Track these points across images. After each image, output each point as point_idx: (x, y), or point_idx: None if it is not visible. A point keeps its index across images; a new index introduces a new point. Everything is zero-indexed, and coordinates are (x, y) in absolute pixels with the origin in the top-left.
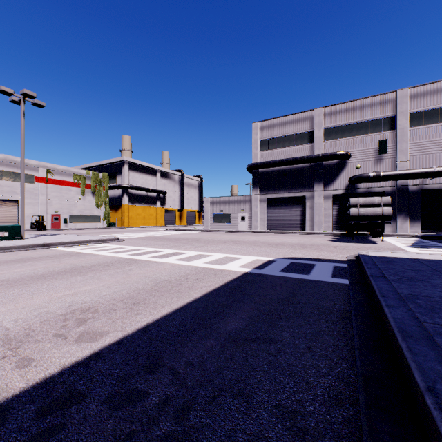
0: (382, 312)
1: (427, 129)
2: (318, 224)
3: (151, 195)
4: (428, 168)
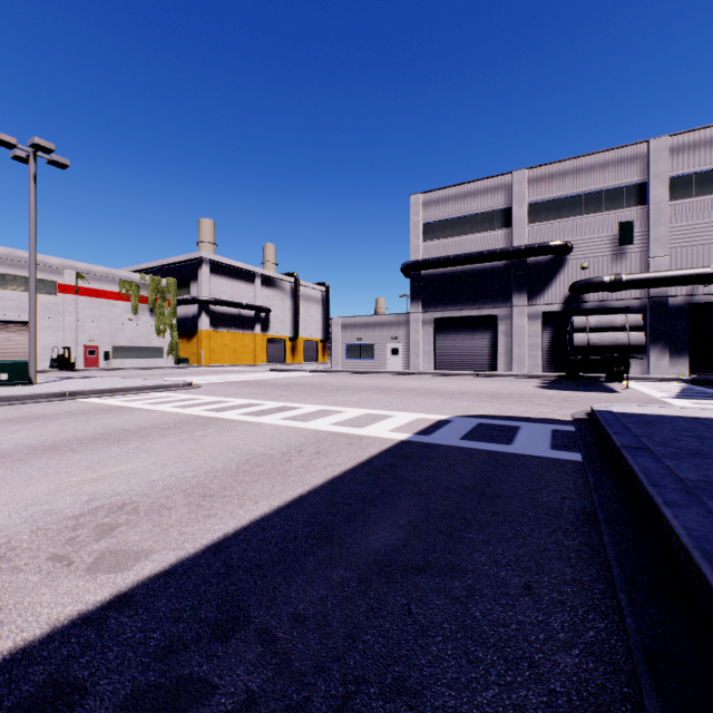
0: (658, 515)
1: (700, 203)
2: (518, 360)
3: (246, 315)
4: (702, 267)
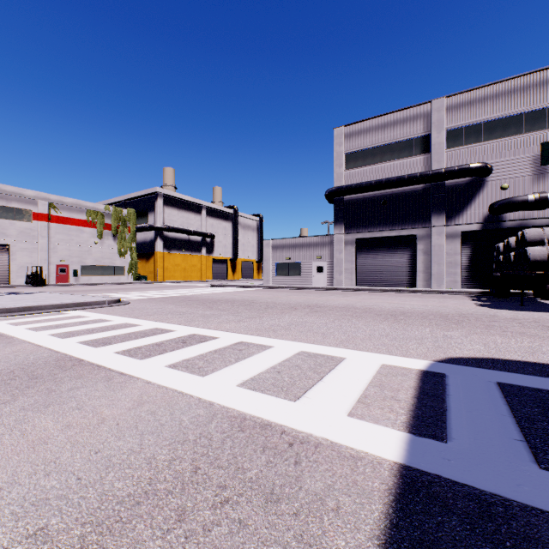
0: None
1: None
2: (437, 277)
3: (194, 240)
4: None
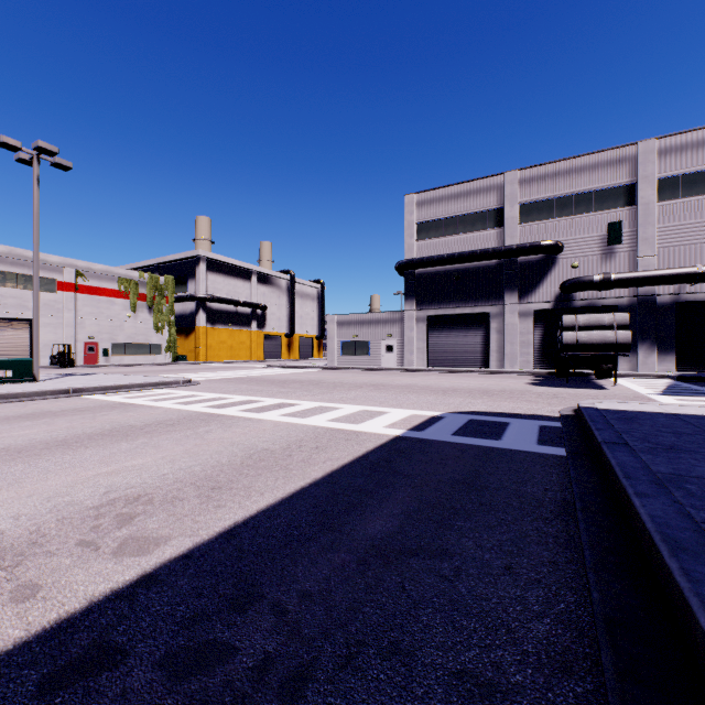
0: (629, 505)
1: (687, 204)
2: (510, 357)
3: (243, 312)
4: (689, 267)
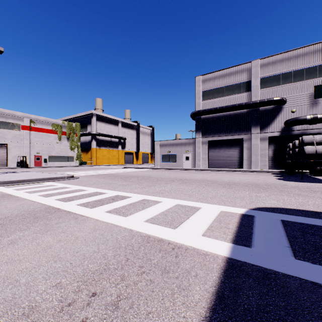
0: None
1: None
2: (254, 162)
3: (114, 141)
4: None
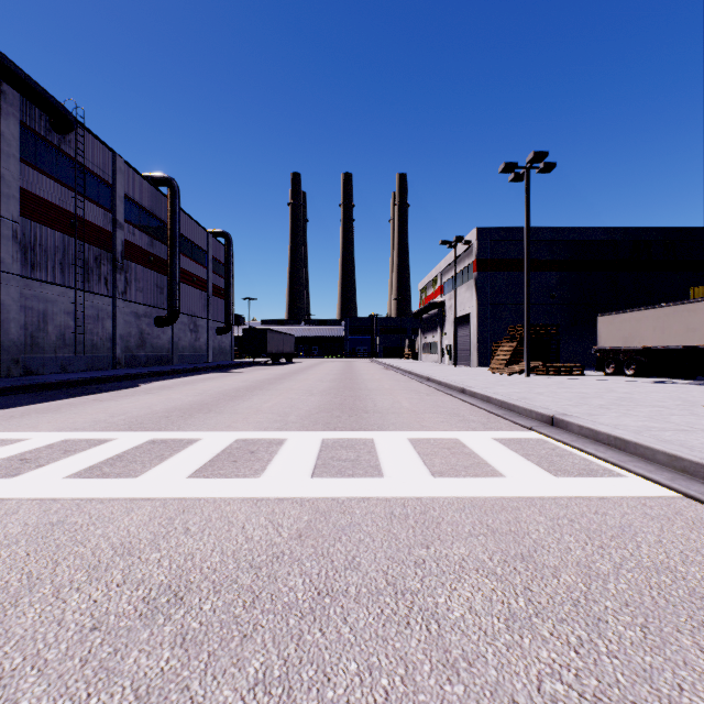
0: None
1: None
2: None
3: None
4: None
